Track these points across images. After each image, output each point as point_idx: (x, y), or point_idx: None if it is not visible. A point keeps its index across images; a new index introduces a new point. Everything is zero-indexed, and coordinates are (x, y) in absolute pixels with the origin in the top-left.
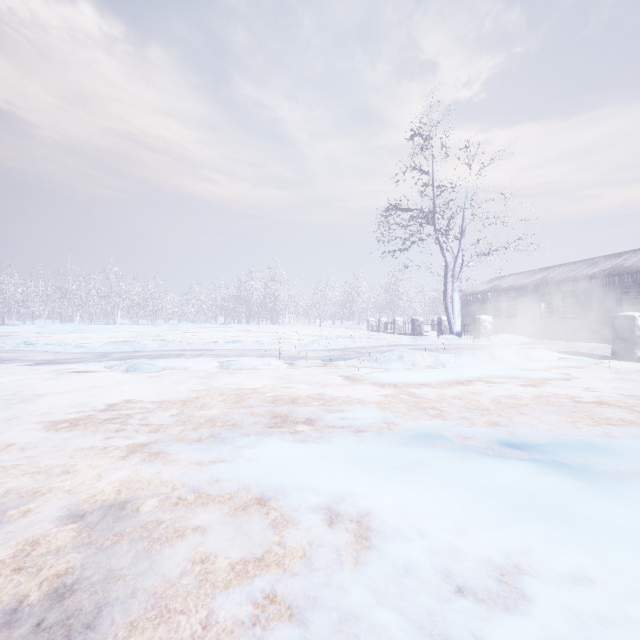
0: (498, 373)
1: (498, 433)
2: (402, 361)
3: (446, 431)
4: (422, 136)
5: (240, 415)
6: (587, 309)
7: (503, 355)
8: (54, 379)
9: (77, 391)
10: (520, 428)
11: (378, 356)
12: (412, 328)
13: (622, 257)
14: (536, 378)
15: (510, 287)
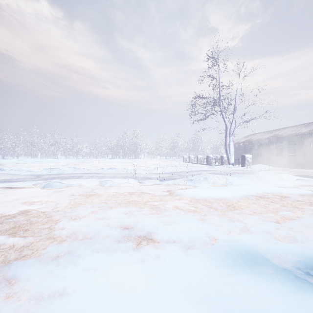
0: (267, 190)
1: (304, 253)
2: (206, 181)
3: (259, 249)
4: (213, 58)
5: (99, 228)
6: (302, 151)
7: (266, 178)
8: None
9: (4, 202)
10: None
11: (192, 178)
12: (207, 161)
13: None
14: (293, 193)
15: (258, 139)
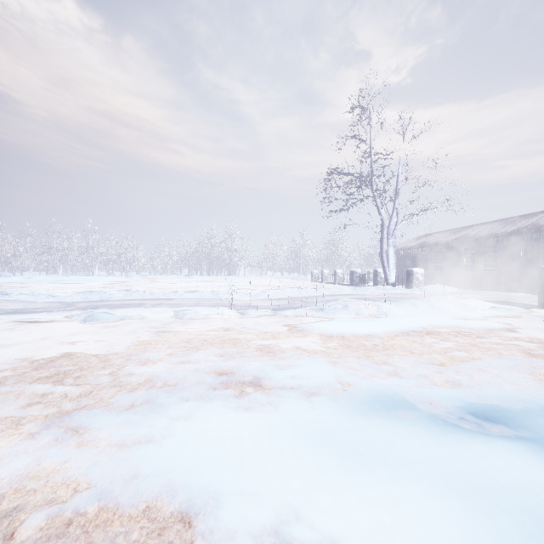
0: (439, 323)
1: (465, 398)
2: (347, 310)
3: (407, 395)
4: (361, 108)
5: (184, 373)
6: (507, 262)
7: (441, 305)
8: (12, 329)
9: (27, 343)
10: (487, 390)
11: (324, 306)
12: (351, 279)
13: (537, 216)
14: (477, 328)
15: (437, 243)
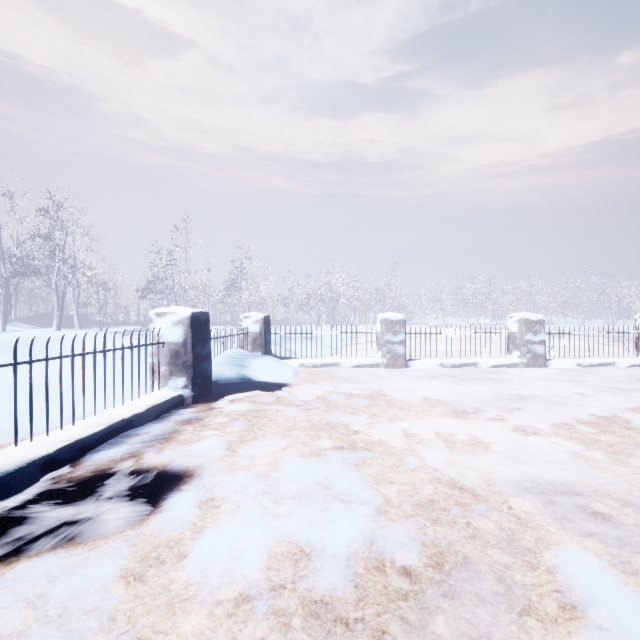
0: None
1: None
2: None
3: None
4: None
5: None
6: None
7: None
8: None
9: None
10: None
11: None
12: None
13: None
14: None
15: None
